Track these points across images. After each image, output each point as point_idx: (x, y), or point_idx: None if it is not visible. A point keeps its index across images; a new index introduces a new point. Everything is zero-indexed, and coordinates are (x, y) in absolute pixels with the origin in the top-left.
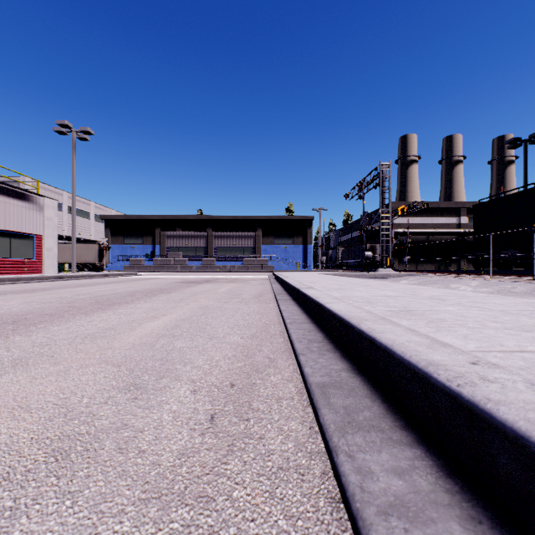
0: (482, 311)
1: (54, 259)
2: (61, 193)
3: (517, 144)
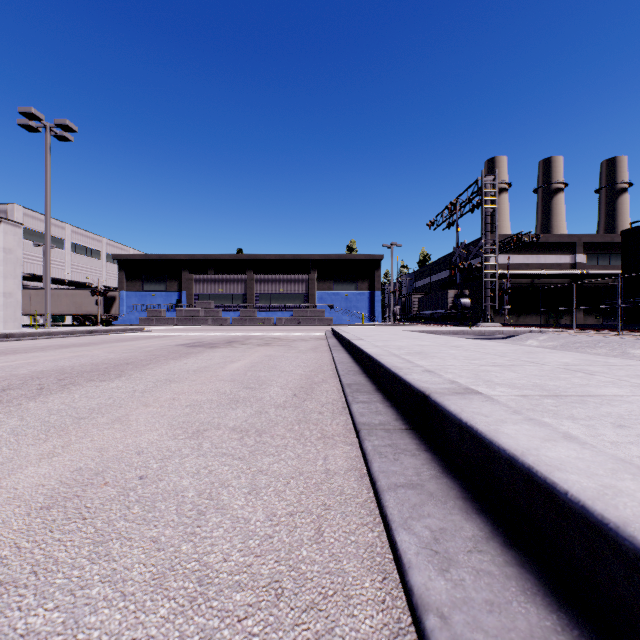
0: None
1: (17, 309)
2: (63, 226)
3: None
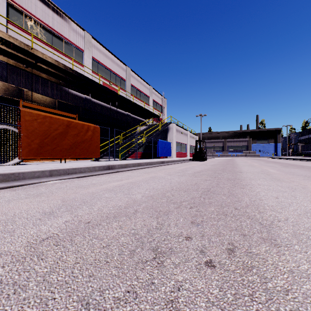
0: None
1: None
2: None
3: None
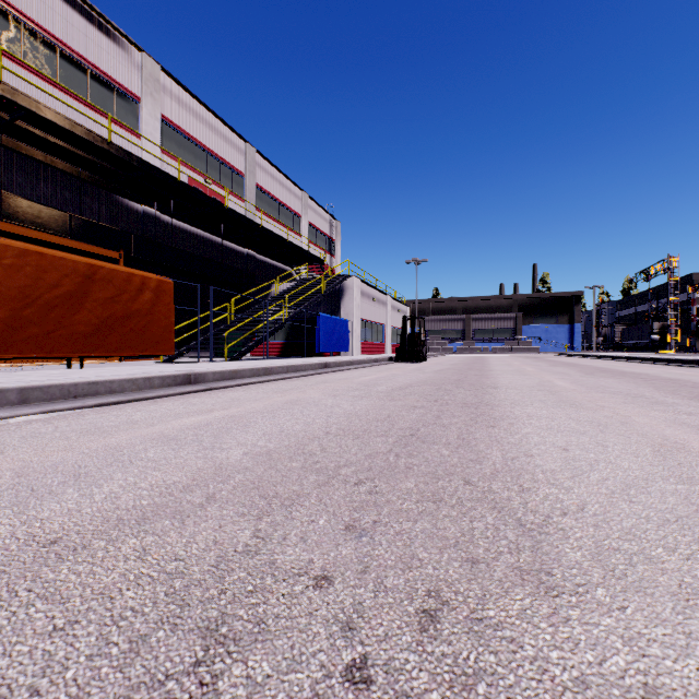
0: None
1: None
2: None
3: None
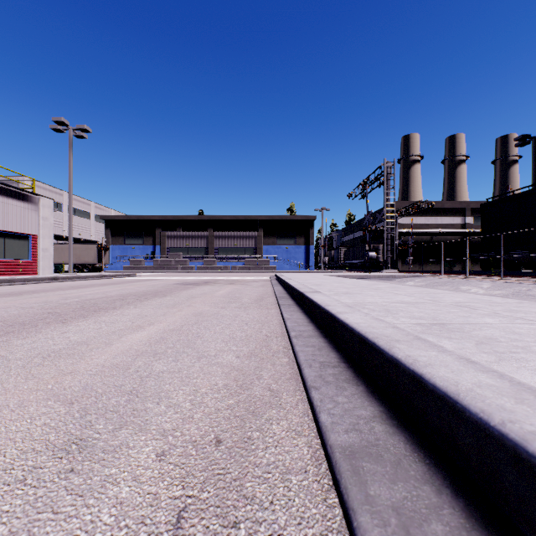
0: (533, 325)
1: (50, 260)
2: (61, 193)
3: (526, 141)
